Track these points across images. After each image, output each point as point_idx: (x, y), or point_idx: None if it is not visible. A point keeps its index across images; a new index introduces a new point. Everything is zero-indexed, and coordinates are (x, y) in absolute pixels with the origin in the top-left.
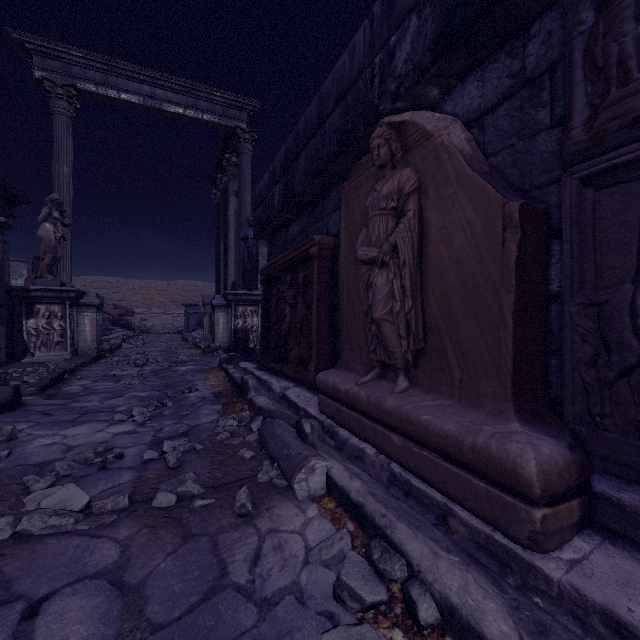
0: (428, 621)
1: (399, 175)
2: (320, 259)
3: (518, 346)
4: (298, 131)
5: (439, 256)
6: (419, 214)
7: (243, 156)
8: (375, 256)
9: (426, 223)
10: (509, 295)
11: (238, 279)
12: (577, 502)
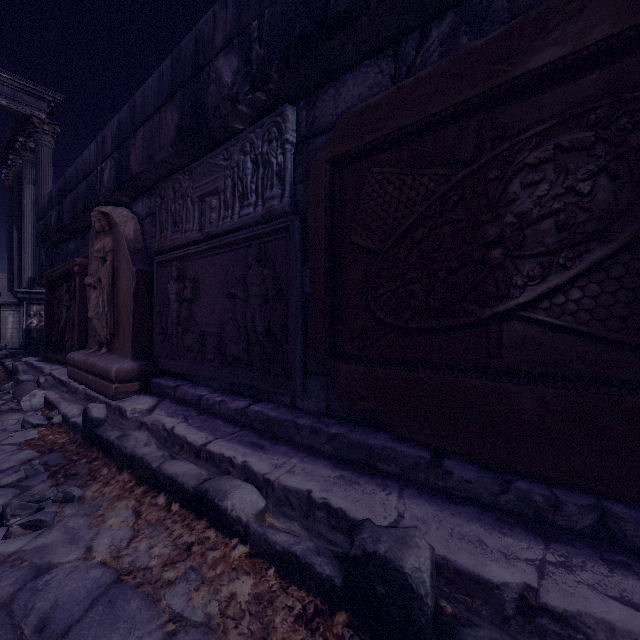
0: (57, 422)
1: (105, 240)
2: (81, 275)
3: (135, 328)
4: (66, 178)
5: (119, 286)
6: (113, 263)
7: (42, 147)
8: (91, 283)
9: (116, 268)
10: (132, 307)
11: (35, 276)
12: (138, 383)
